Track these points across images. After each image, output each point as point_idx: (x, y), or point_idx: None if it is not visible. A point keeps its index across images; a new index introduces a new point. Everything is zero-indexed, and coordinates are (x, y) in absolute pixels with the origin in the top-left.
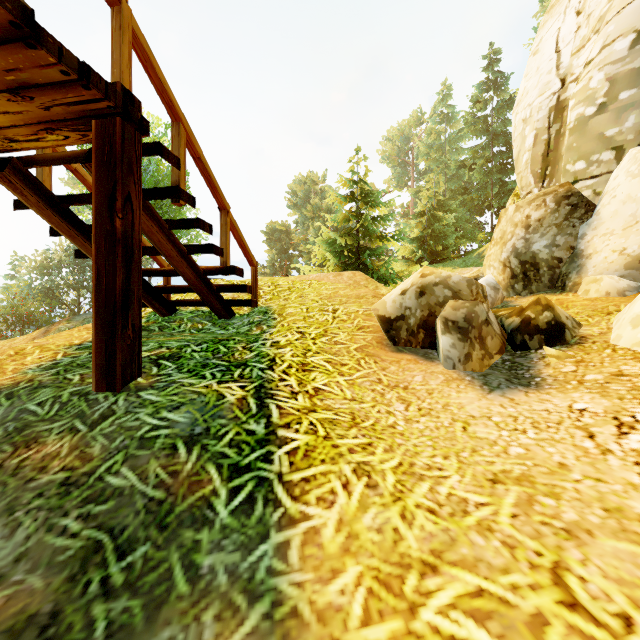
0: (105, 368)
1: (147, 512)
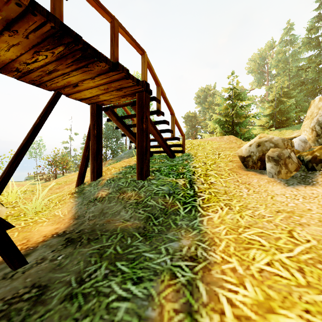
0: (140, 172)
1: (160, 211)
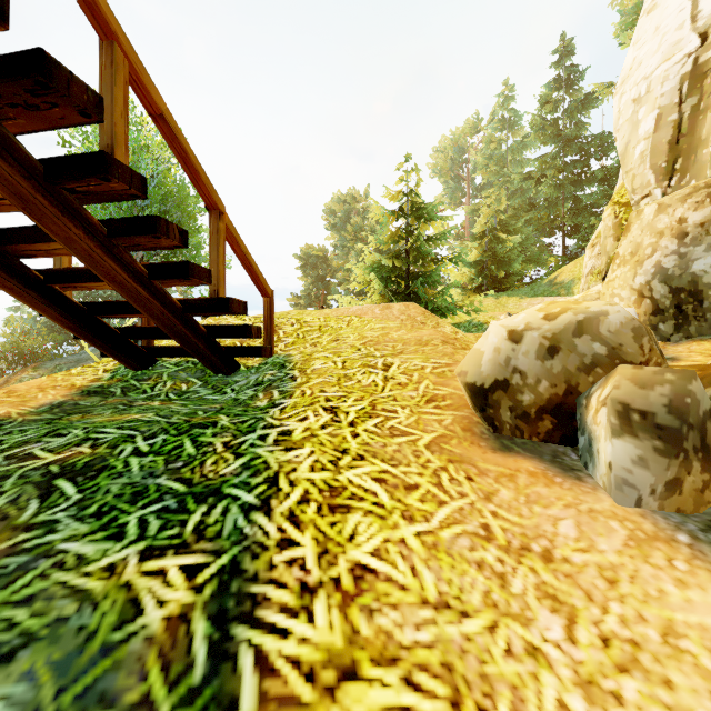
0: None
1: None
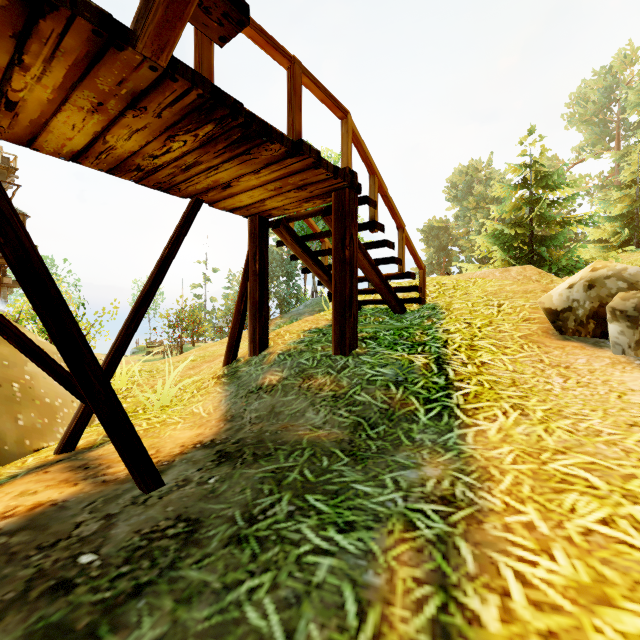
0: (339, 341)
1: (380, 413)
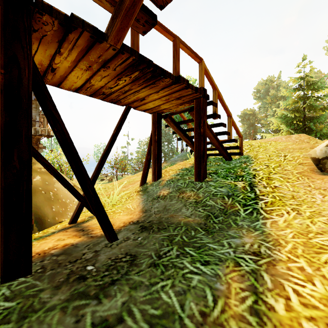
0: (198, 174)
1: (220, 210)
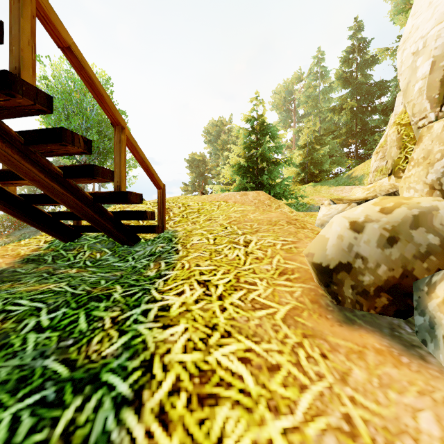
0: None
1: None
